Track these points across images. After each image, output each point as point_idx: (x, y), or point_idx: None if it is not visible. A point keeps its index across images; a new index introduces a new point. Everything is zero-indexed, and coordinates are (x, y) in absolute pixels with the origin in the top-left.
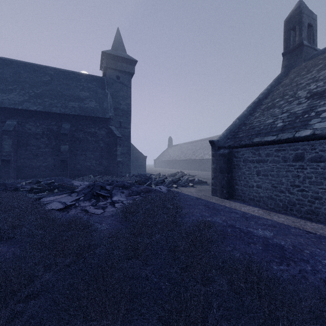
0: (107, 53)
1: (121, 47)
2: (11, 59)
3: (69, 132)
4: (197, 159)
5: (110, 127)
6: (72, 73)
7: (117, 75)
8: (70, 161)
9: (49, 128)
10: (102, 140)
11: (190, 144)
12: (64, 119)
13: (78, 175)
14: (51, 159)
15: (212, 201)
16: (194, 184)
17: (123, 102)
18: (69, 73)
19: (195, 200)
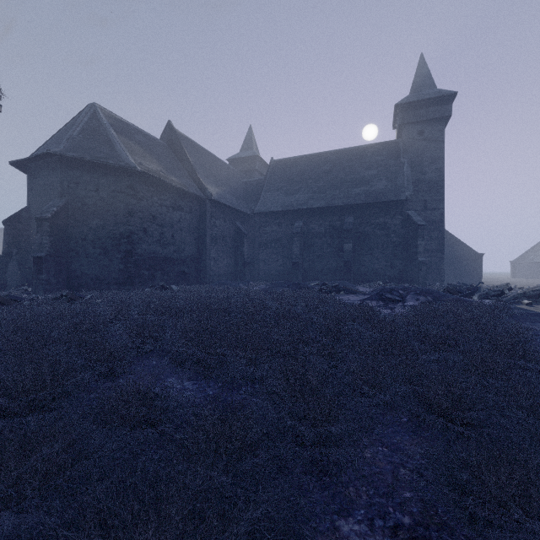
0: (402, 104)
1: (427, 81)
2: (296, 157)
3: (352, 227)
4: None
5: (407, 212)
6: (355, 150)
7: (420, 129)
8: (353, 263)
9: (331, 224)
10: (395, 233)
11: None
12: (347, 212)
13: (362, 281)
14: (333, 260)
15: None
16: None
17: (429, 169)
18: (351, 151)
19: None
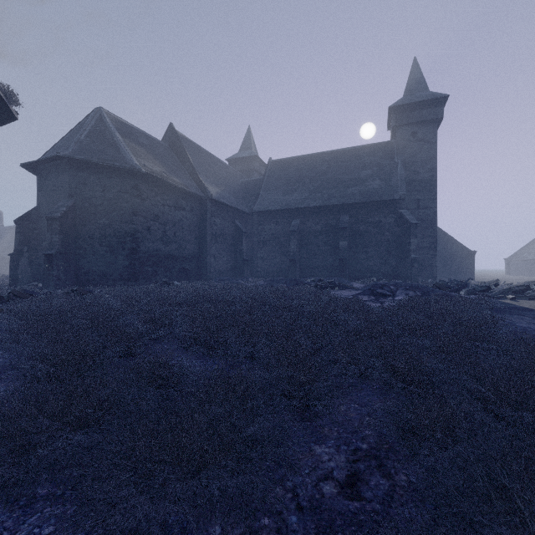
0: (396, 107)
1: (420, 84)
2: (294, 157)
3: (347, 225)
4: None
5: (400, 211)
6: (350, 151)
7: (413, 130)
8: (348, 260)
9: (327, 223)
10: (389, 231)
11: None
12: (343, 211)
13: (357, 277)
14: (329, 258)
15: None
16: None
17: (422, 169)
18: (347, 151)
19: (528, 312)
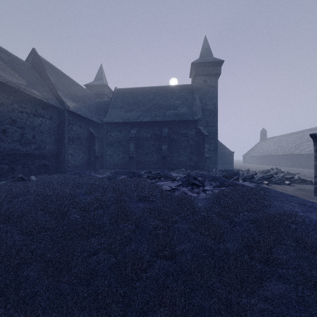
0: (195, 63)
1: (208, 52)
2: (132, 88)
3: (167, 134)
4: (303, 154)
5: (199, 127)
6: (168, 87)
7: (205, 79)
8: (167, 157)
9: (154, 133)
10: (192, 139)
11: (292, 135)
12: (164, 125)
13: (173, 168)
14: (155, 155)
15: (312, 200)
16: (293, 183)
17: (209, 103)
18: (166, 88)
19: (288, 197)
